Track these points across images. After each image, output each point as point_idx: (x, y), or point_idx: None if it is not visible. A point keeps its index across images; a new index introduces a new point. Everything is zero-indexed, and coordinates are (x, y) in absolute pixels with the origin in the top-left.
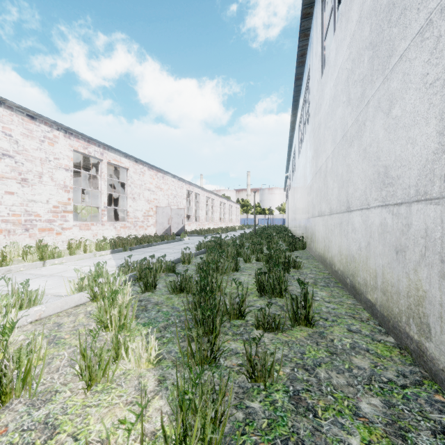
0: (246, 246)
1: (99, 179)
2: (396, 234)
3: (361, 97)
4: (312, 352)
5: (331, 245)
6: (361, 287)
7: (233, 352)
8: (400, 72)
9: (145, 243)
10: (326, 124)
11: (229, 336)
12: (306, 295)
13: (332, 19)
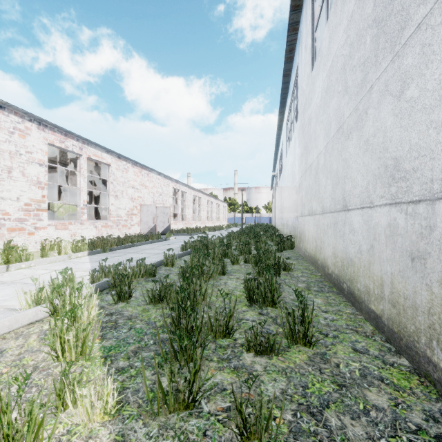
0: (233, 246)
1: (78, 175)
2: (412, 238)
3: (362, 83)
4: (316, 385)
5: (323, 246)
6: (361, 295)
7: (218, 388)
8: (418, 44)
9: (128, 242)
10: (317, 119)
11: (214, 362)
12: (304, 307)
13: (323, 7)
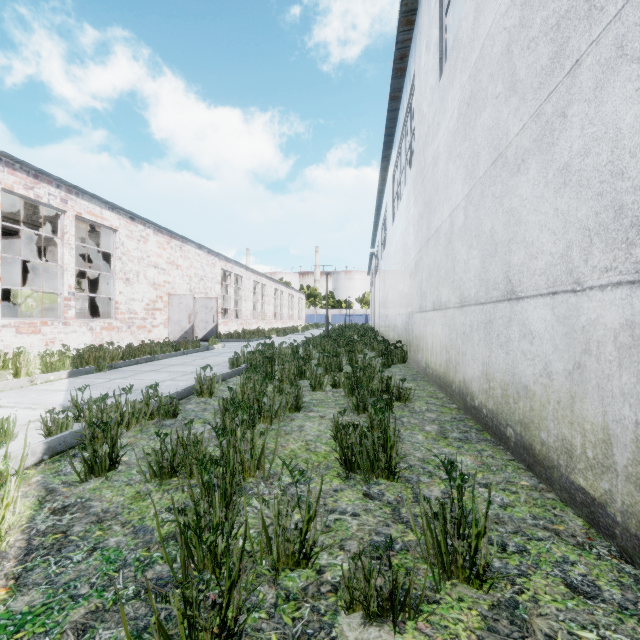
0: (314, 358)
1: (60, 244)
2: None
3: (553, 63)
4: None
5: (463, 361)
6: (551, 454)
7: None
8: None
9: (145, 354)
10: (451, 153)
11: None
12: (461, 494)
13: None
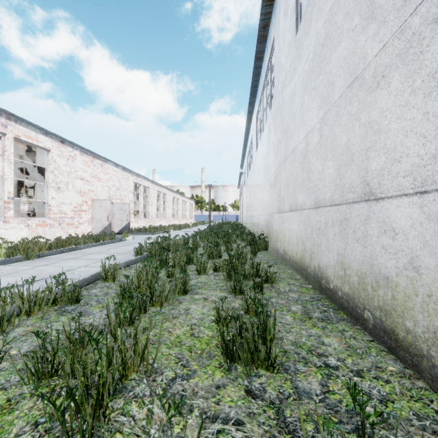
0: (200, 247)
1: (1, 159)
2: None
3: None
4: None
5: (318, 251)
6: (419, 343)
7: None
8: None
9: (71, 245)
10: (307, 87)
11: None
12: (363, 416)
13: None
